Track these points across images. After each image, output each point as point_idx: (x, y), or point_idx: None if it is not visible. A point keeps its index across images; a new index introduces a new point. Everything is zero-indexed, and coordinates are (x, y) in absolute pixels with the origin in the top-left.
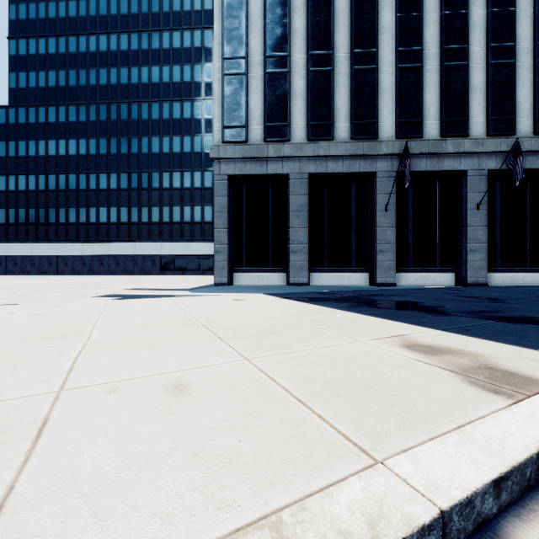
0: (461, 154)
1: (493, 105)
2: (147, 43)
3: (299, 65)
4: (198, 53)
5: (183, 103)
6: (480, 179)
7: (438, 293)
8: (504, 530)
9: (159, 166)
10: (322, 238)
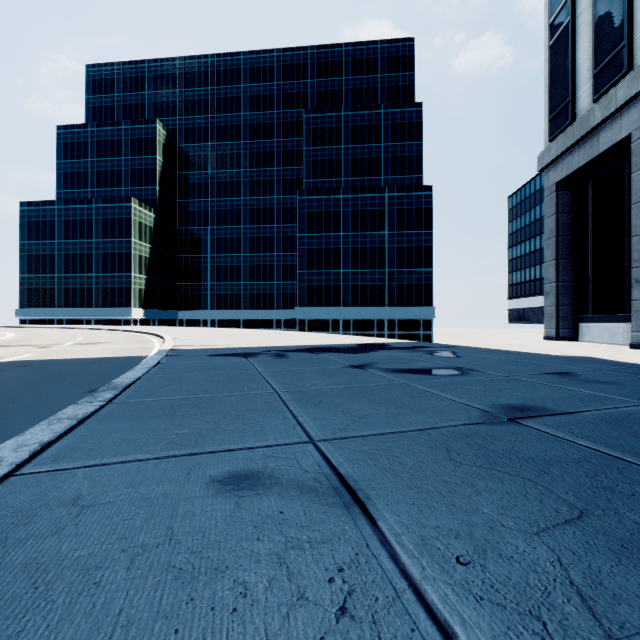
0: None
1: None
2: None
3: None
4: None
5: None
6: None
7: (528, 368)
8: None
9: None
10: None
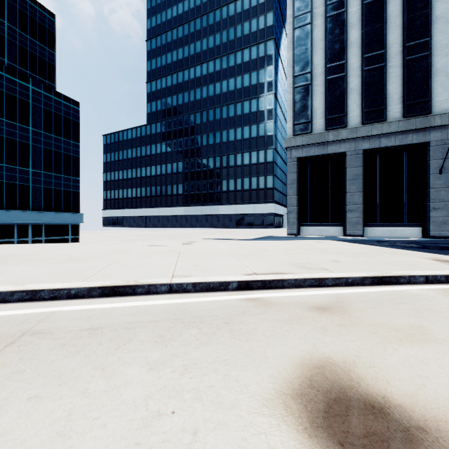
0: None
1: None
2: (226, 63)
3: (354, 67)
4: (262, 61)
5: (251, 101)
6: None
7: None
8: (446, 284)
9: (234, 150)
10: (375, 199)
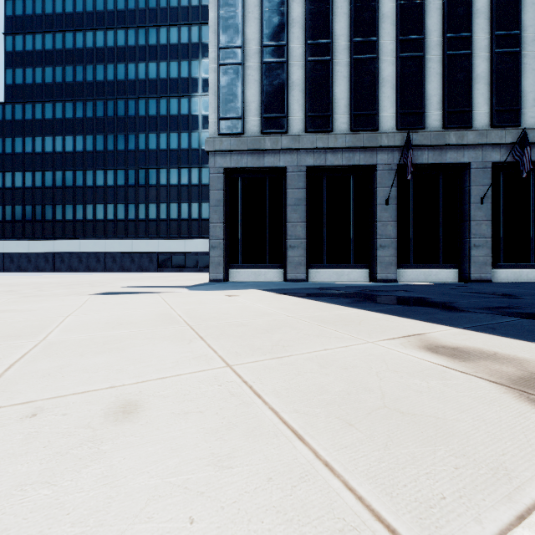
0: (464, 146)
1: (498, 95)
2: (144, 39)
3: (297, 54)
4: (195, 49)
5: (180, 99)
6: (484, 172)
7: (443, 289)
8: None
9: (156, 162)
10: (320, 233)
